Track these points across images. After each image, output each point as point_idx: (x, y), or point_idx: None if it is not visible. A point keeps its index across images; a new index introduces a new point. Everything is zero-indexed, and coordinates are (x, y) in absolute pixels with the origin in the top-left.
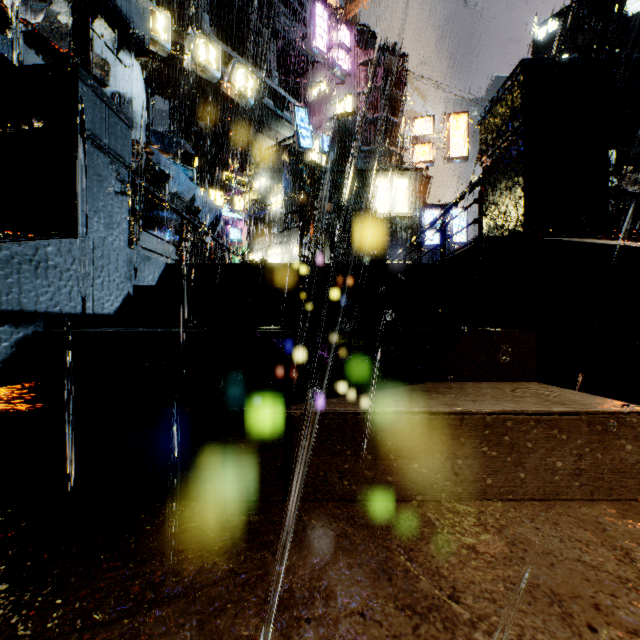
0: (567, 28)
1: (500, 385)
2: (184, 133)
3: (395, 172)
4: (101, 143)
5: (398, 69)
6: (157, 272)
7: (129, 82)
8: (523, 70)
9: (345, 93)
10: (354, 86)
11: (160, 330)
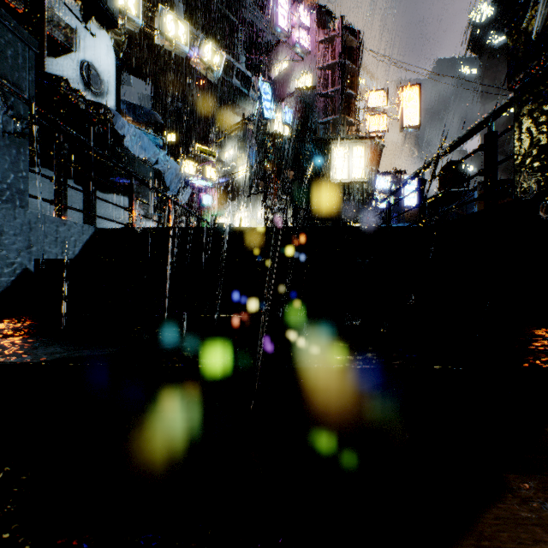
0: (504, 13)
1: None
2: (163, 112)
3: (352, 141)
4: None
5: (354, 46)
6: (80, 239)
7: (99, 52)
8: None
9: (305, 69)
10: (314, 62)
11: None
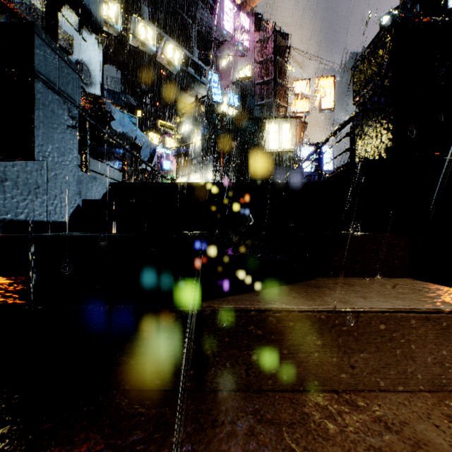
0: None
1: (380, 281)
2: (131, 93)
3: (282, 119)
4: (55, 86)
5: (284, 45)
6: (102, 189)
7: (89, 53)
8: (393, 23)
9: (245, 63)
10: (252, 58)
11: (96, 234)
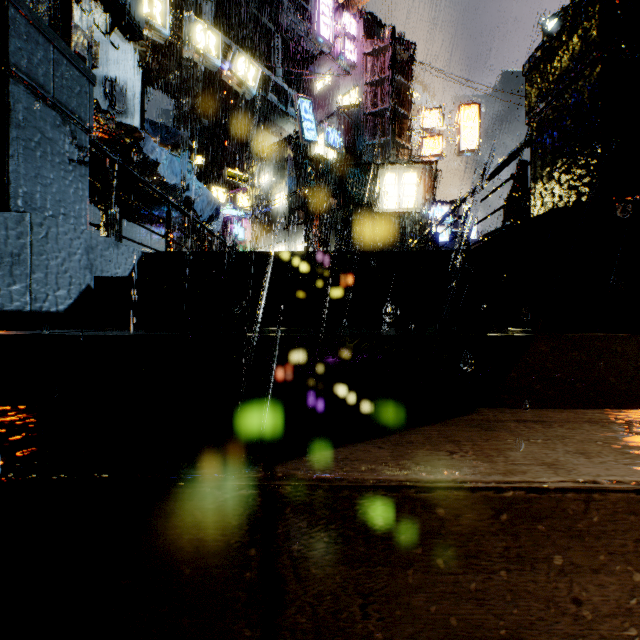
0: None
1: (595, 416)
2: (188, 131)
3: (403, 166)
4: (46, 94)
5: (406, 59)
6: (130, 262)
7: (122, 67)
8: None
9: (351, 85)
10: (360, 77)
11: (102, 333)
